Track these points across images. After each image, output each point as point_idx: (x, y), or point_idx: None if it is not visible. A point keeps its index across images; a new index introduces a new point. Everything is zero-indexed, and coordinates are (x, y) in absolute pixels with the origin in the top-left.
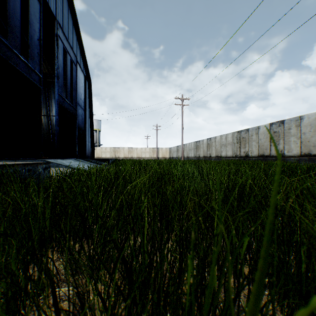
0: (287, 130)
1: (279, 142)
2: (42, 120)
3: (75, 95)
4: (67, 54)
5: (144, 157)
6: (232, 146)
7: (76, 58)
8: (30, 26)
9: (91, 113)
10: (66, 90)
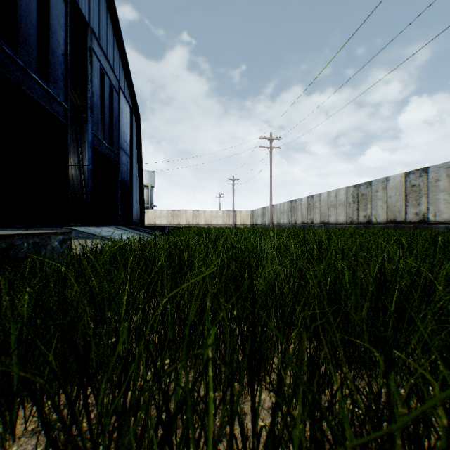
0: (433, 183)
1: (419, 201)
2: (73, 172)
3: (117, 135)
4: (106, 77)
5: (215, 224)
6: (345, 207)
7: (118, 83)
8: (51, 36)
9: (139, 162)
10: (104, 127)
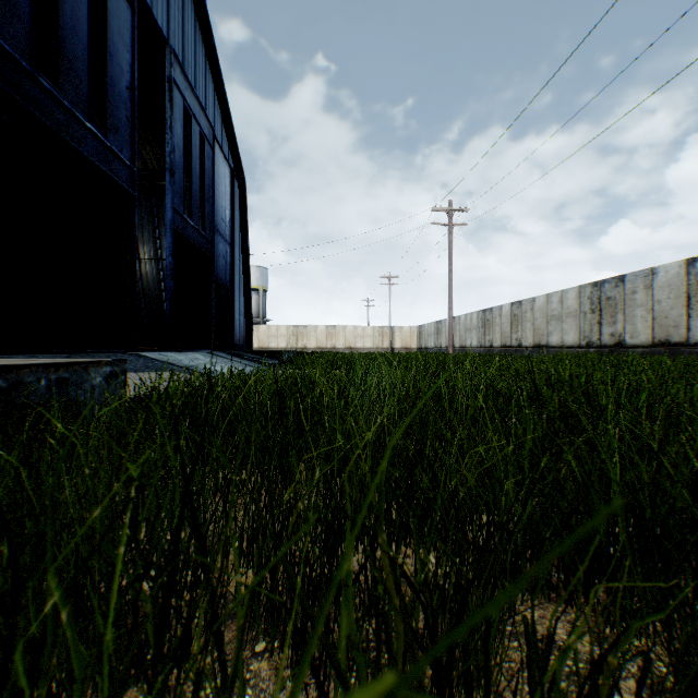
0: None
1: None
2: (147, 270)
3: (211, 211)
4: (193, 122)
5: (361, 348)
6: (577, 320)
7: (212, 130)
8: (110, 59)
9: (245, 252)
10: (191, 200)
